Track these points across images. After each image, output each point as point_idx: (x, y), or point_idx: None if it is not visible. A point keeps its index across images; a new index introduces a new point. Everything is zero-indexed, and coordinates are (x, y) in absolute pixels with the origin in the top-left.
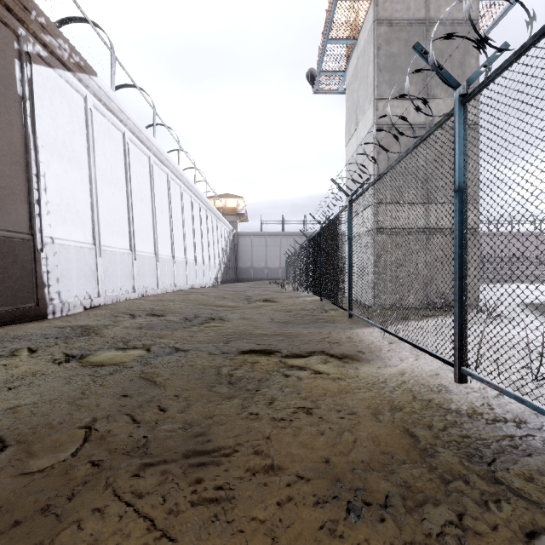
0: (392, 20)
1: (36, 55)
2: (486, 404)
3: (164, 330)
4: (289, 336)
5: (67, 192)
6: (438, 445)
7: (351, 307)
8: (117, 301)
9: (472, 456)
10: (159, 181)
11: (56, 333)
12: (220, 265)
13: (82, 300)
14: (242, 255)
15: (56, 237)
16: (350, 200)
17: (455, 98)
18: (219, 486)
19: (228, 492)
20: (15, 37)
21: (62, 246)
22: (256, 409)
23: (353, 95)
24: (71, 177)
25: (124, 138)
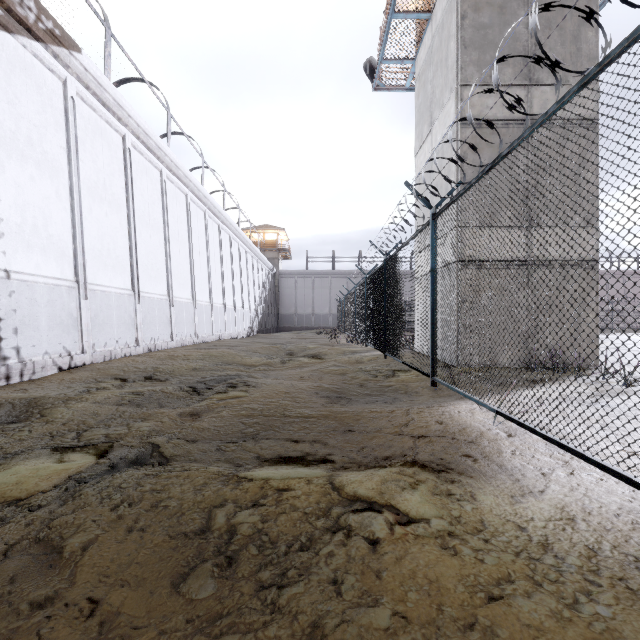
0: None
1: None
2: None
3: (155, 408)
4: (344, 421)
5: (34, 209)
6: None
7: (435, 371)
8: (111, 358)
9: None
10: (175, 203)
11: None
12: (257, 311)
13: (55, 358)
14: (284, 299)
15: (14, 270)
16: (433, 214)
17: None
18: None
19: None
20: None
21: (24, 283)
22: None
23: (426, 87)
24: (41, 188)
25: (125, 142)
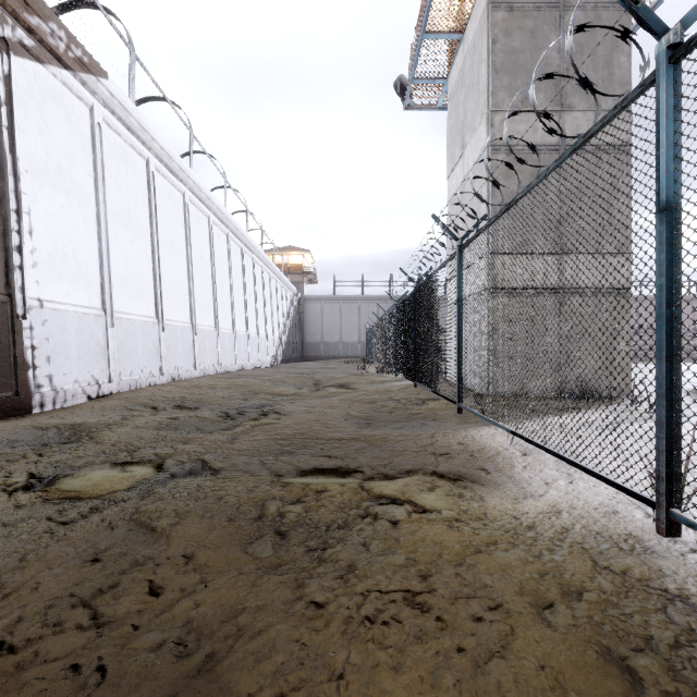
0: (513, 2)
1: (17, 44)
2: None
3: (193, 432)
4: (373, 442)
5: (64, 237)
6: (684, 696)
7: (461, 398)
8: (136, 387)
9: None
10: (198, 227)
11: (32, 437)
12: (281, 339)
13: (85, 386)
14: (309, 326)
15: (47, 298)
16: (459, 245)
17: (658, 53)
18: None
19: None
20: None
21: (56, 312)
22: (320, 594)
23: (458, 109)
24: (70, 216)
25: (148, 166)
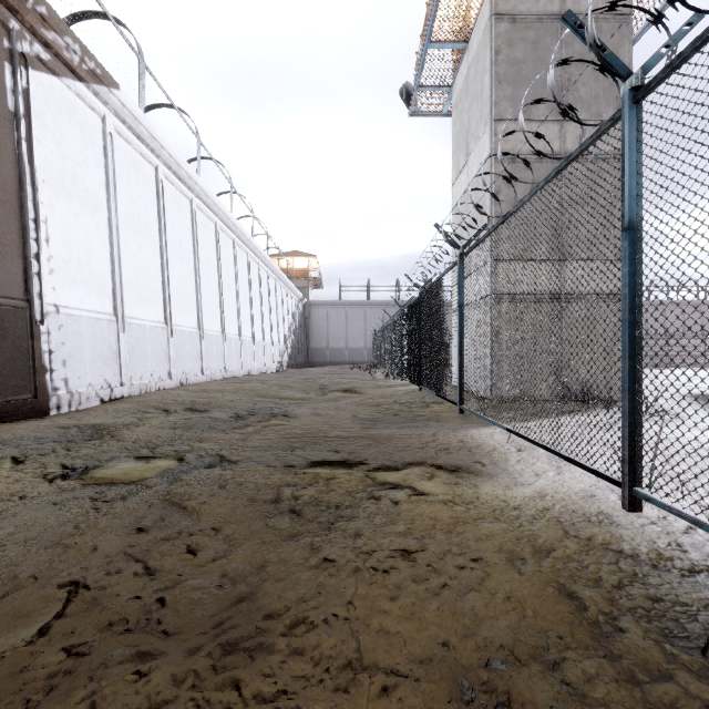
0: (516, 14)
1: (34, 58)
2: (674, 544)
3: (207, 431)
4: (378, 440)
5: (78, 245)
6: (616, 615)
7: (462, 400)
8: (146, 391)
9: (672, 634)
10: (205, 233)
11: (56, 435)
12: (287, 344)
13: (98, 390)
14: (315, 332)
15: (62, 304)
16: (461, 254)
17: (623, 93)
18: (269, 696)
19: (284, 708)
20: (5, 32)
21: (71, 317)
22: (332, 552)
23: (463, 117)
24: (84, 224)
25: (157, 174)
